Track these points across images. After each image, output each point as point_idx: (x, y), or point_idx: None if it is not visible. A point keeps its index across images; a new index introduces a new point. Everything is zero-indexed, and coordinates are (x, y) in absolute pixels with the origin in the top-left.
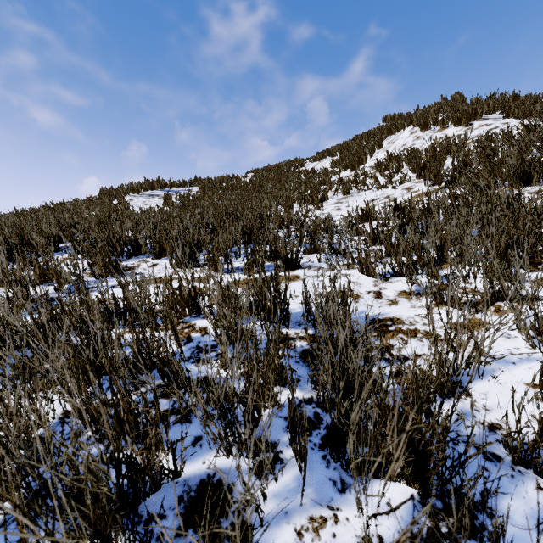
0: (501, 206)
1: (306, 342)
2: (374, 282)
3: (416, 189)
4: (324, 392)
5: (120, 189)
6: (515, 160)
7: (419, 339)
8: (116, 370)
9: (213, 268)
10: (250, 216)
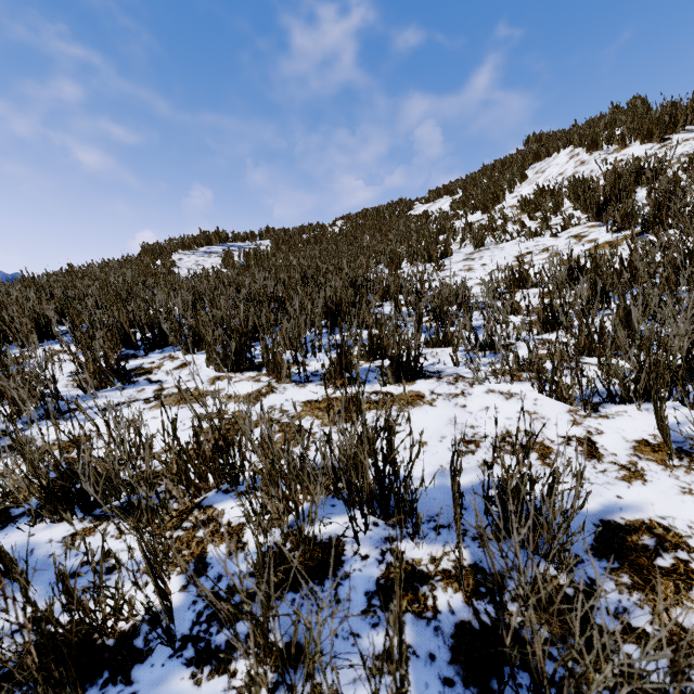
0: None
1: (460, 593)
2: (570, 413)
3: (591, 237)
4: None
5: (166, 245)
6: None
7: None
8: None
9: (274, 374)
10: (338, 283)
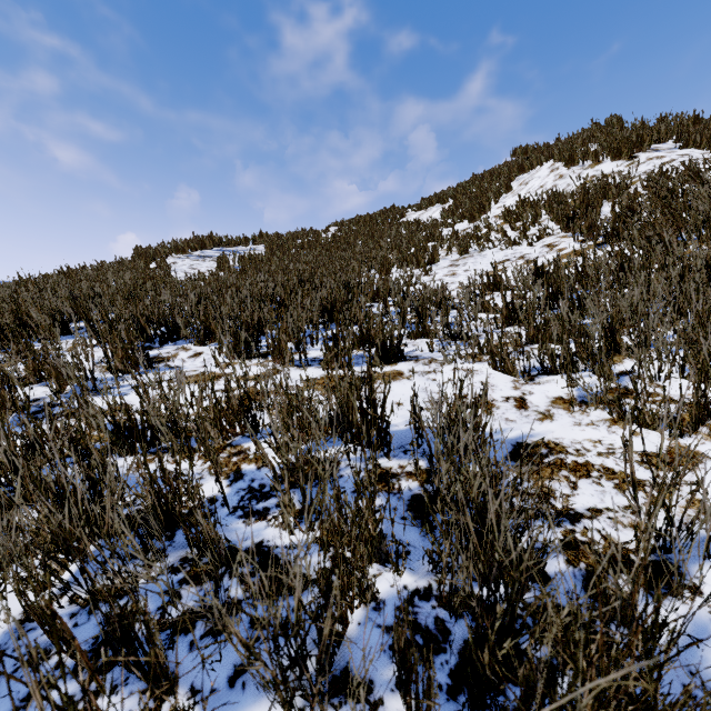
0: (697, 270)
1: (417, 482)
2: (513, 382)
3: (561, 246)
4: (453, 586)
5: (160, 249)
6: (708, 205)
7: (595, 481)
8: (110, 542)
9: (279, 360)
10: (333, 285)
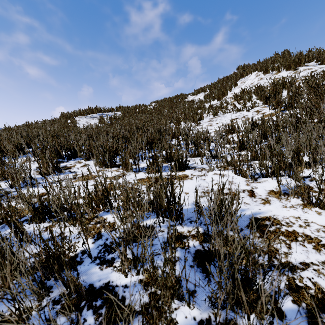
0: None
1: (198, 241)
2: (246, 181)
3: (263, 111)
4: None
5: (72, 113)
6: None
7: (301, 244)
8: (11, 292)
9: (125, 168)
10: (152, 130)
